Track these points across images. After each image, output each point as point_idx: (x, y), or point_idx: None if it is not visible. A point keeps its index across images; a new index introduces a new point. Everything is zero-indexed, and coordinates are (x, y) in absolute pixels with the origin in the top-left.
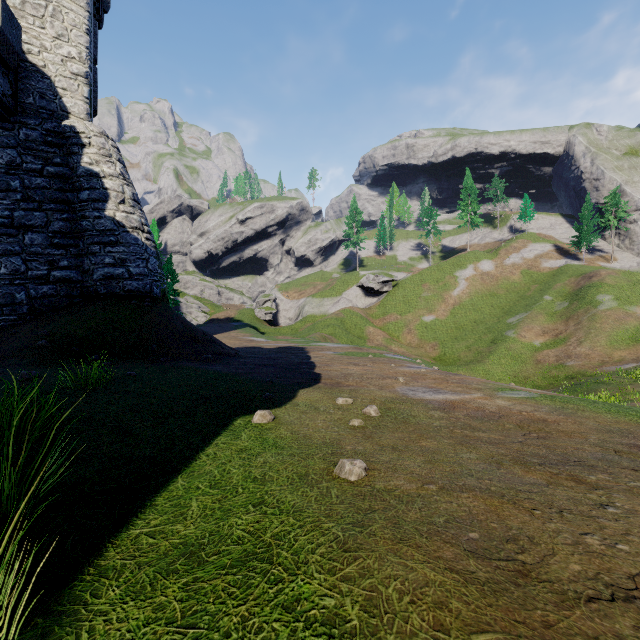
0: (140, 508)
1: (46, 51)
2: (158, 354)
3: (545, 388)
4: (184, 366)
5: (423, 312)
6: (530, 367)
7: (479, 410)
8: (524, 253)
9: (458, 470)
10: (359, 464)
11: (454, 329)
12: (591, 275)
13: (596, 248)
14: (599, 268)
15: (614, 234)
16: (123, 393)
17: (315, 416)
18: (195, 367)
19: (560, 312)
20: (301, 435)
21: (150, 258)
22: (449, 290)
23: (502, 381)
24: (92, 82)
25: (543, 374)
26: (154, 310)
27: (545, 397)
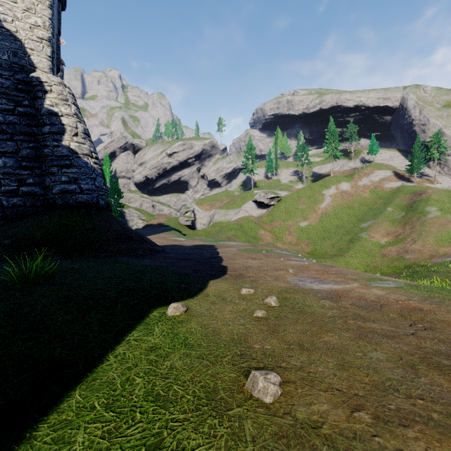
0: (15, 443)
1: (18, 20)
2: (100, 251)
3: (390, 275)
4: (119, 260)
5: (299, 219)
6: (378, 259)
7: (361, 299)
8: (372, 177)
9: (378, 380)
10: (273, 379)
11: (322, 232)
12: (421, 193)
13: (423, 174)
14: (426, 188)
15: (436, 163)
16: (59, 285)
17: (223, 307)
18: (128, 261)
19: (399, 219)
20: (210, 329)
21: (97, 177)
22: (318, 204)
23: (358, 269)
24: (55, 46)
25: (388, 264)
26: (99, 217)
27: (411, 286)
